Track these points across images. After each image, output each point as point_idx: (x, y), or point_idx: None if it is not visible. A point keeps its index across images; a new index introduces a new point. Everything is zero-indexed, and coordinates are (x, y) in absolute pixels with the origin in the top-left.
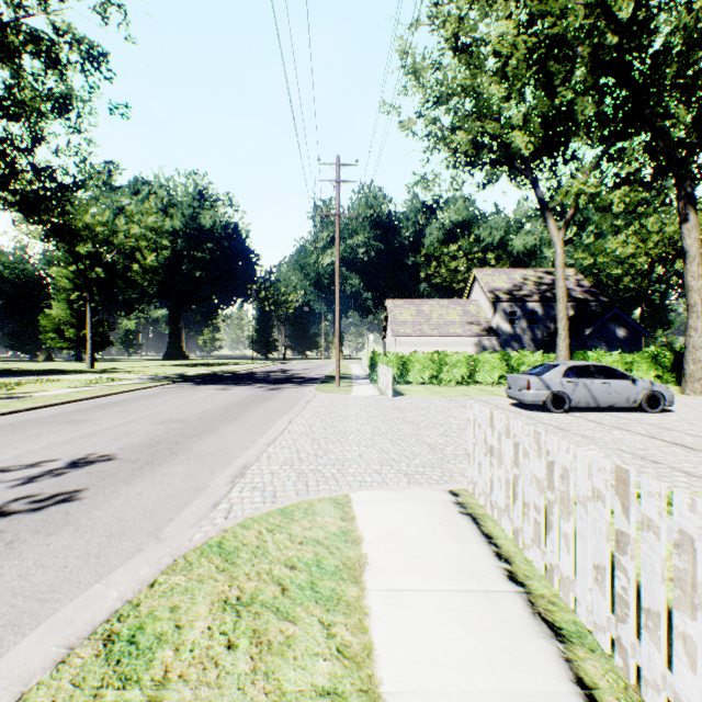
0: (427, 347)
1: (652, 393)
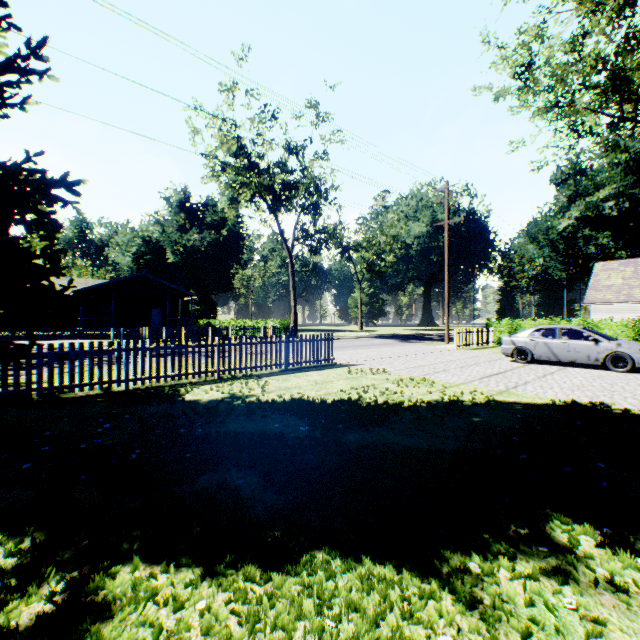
0: (634, 313)
1: (616, 353)
